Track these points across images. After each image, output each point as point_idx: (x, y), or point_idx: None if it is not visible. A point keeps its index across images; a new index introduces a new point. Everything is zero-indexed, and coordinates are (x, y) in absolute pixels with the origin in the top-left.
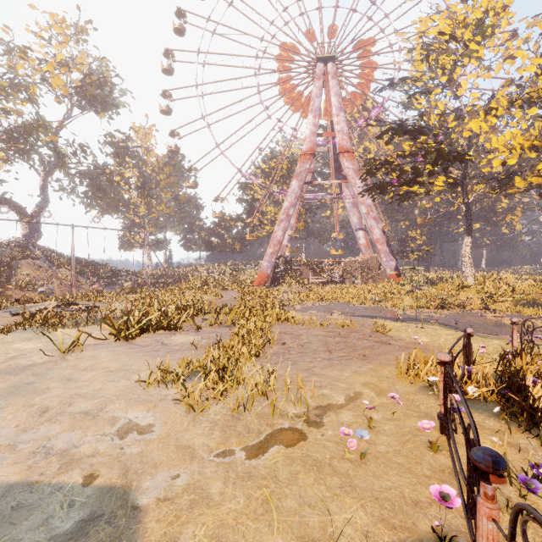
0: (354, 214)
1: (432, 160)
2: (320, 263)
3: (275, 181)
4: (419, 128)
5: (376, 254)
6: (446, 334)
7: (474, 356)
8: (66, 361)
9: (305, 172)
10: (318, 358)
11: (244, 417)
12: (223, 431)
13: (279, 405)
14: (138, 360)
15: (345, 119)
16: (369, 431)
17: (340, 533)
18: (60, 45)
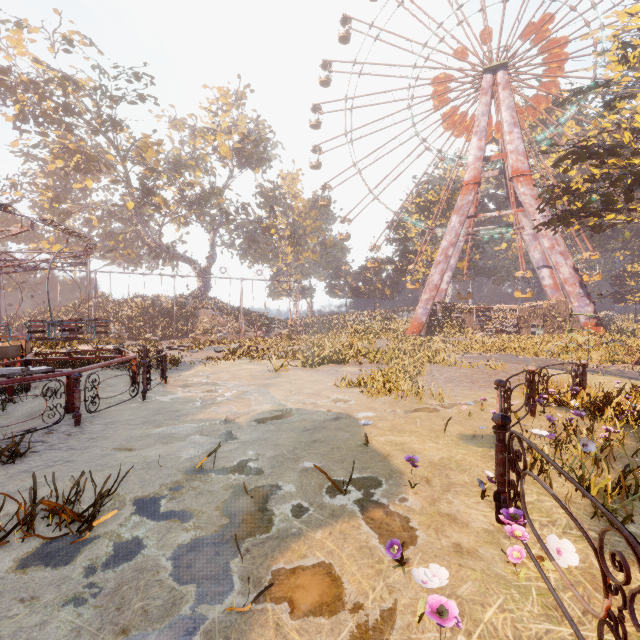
0: (535, 248)
1: (624, 187)
2: (488, 310)
3: (432, 216)
4: (610, 148)
5: (565, 298)
6: (603, 379)
7: (613, 392)
8: (281, 375)
9: (467, 205)
10: (460, 386)
11: (402, 402)
12: (391, 405)
13: (424, 400)
14: (325, 378)
15: (520, 136)
16: (481, 412)
17: (446, 423)
18: (224, 113)
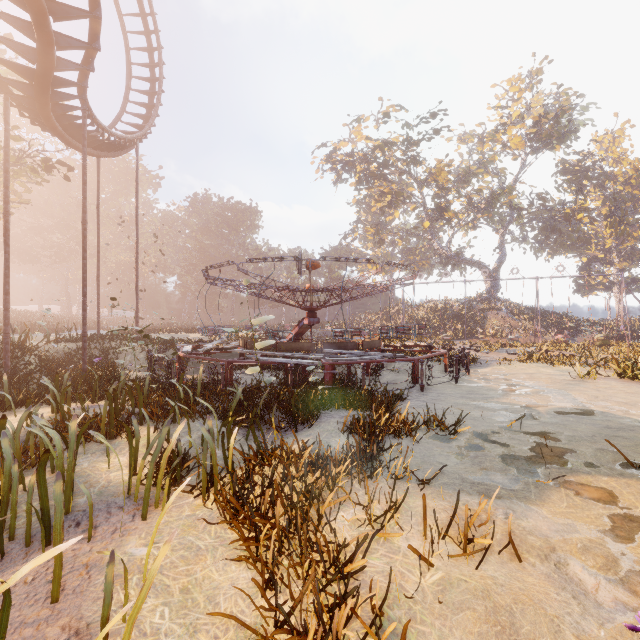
0: None
1: None
2: None
3: None
4: None
5: None
6: None
7: None
8: (586, 382)
9: None
10: None
11: None
12: None
13: None
14: None
15: None
16: None
17: None
18: (515, 102)
